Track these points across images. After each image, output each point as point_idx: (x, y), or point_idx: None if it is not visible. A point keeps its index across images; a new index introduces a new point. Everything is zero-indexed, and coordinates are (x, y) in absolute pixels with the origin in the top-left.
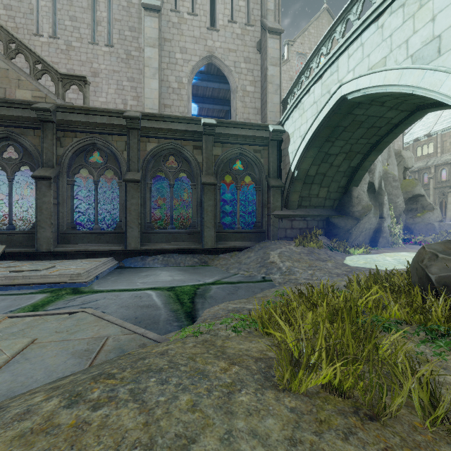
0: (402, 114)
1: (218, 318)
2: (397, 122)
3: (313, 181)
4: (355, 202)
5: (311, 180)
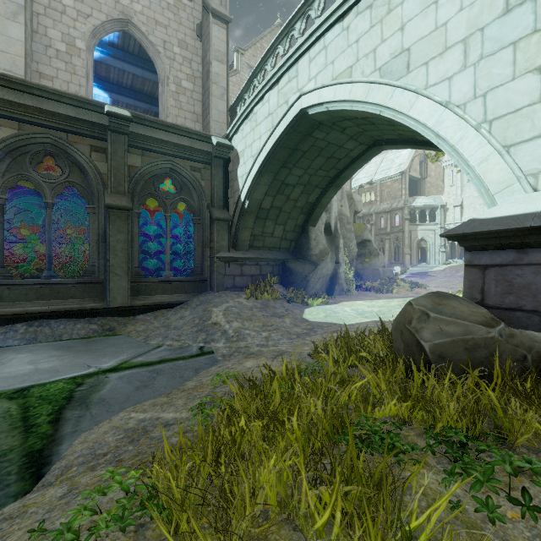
0: (361, 147)
1: (98, 458)
2: (355, 156)
3: (267, 216)
4: (313, 244)
5: (265, 214)
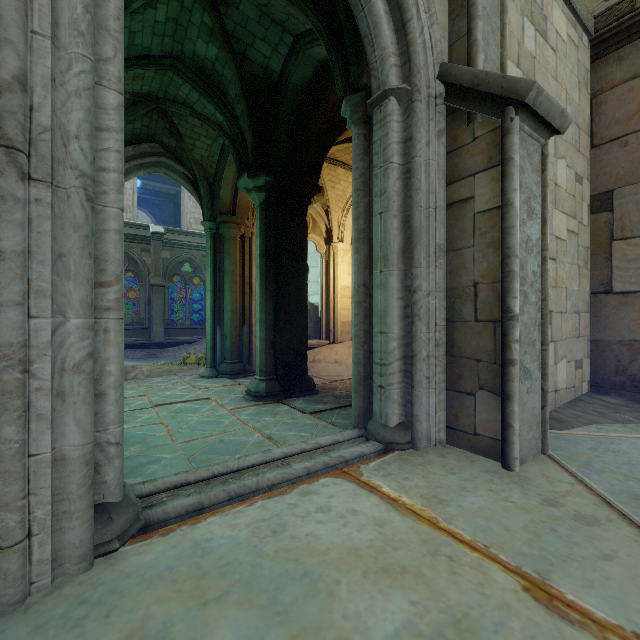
0: None
1: None
2: None
3: None
4: None
5: None
